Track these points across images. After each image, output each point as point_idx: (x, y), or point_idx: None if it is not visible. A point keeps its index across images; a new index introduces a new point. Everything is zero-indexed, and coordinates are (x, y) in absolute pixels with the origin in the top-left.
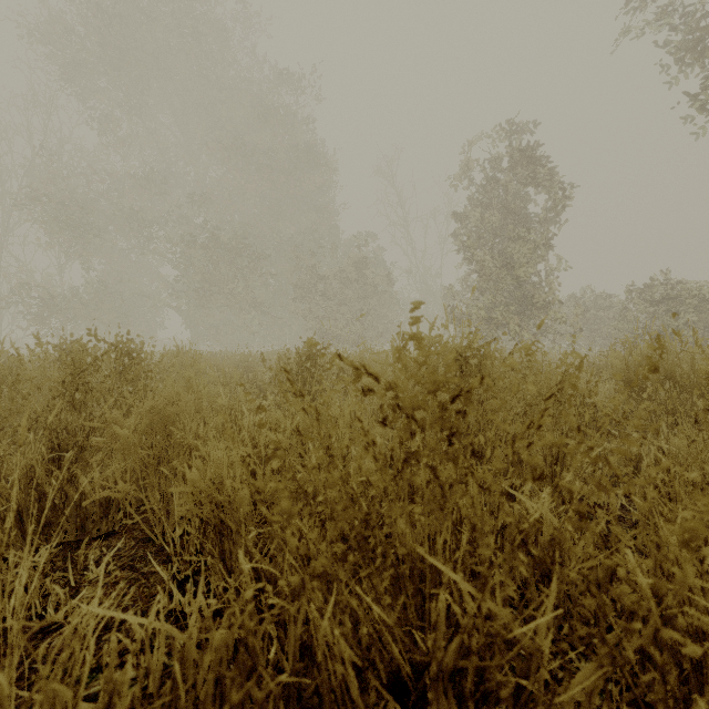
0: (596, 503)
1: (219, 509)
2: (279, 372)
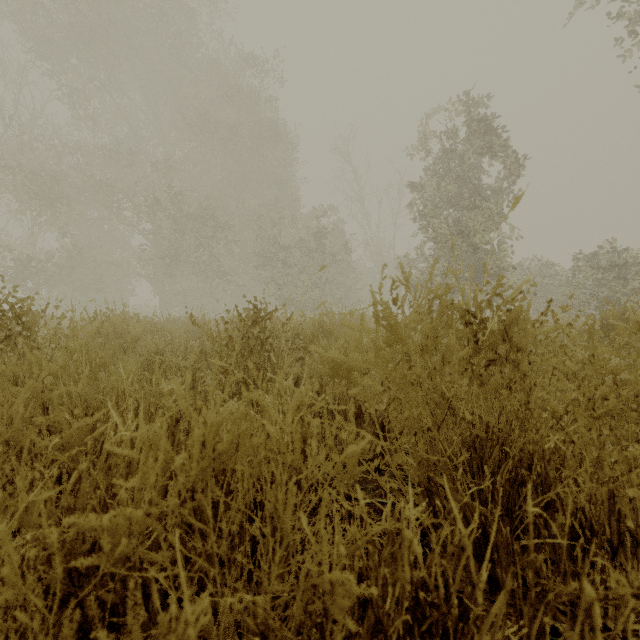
0: None
1: None
2: (213, 340)
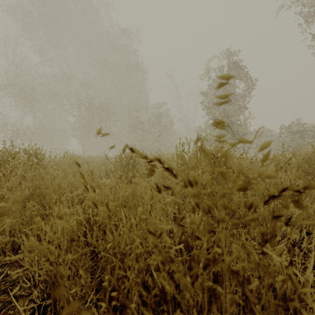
0: (290, 238)
1: (52, 266)
2: (115, 165)
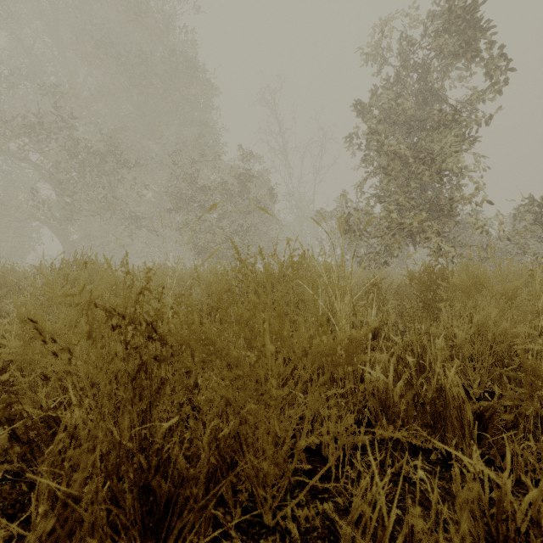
0: None
1: None
2: None
